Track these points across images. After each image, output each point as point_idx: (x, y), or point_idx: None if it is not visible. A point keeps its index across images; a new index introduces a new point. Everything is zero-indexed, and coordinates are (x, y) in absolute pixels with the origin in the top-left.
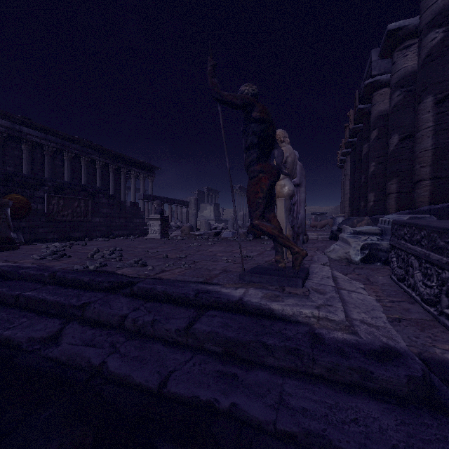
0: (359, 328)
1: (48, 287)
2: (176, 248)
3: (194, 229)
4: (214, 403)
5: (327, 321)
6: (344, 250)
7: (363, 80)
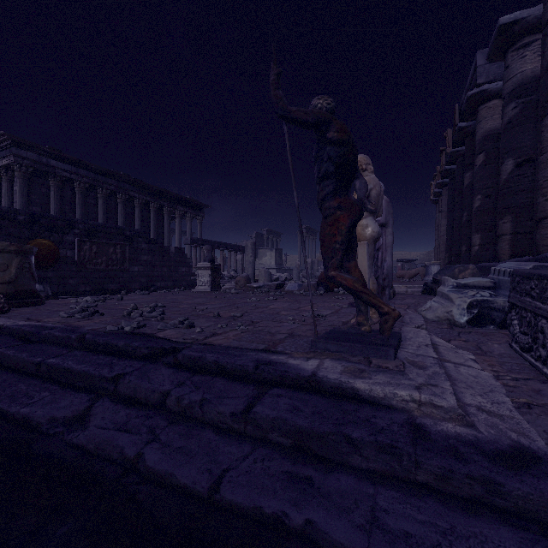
0: (476, 418)
1: (76, 353)
2: (230, 303)
3: (251, 280)
4: (282, 519)
5: (431, 408)
6: (445, 308)
7: (465, 91)
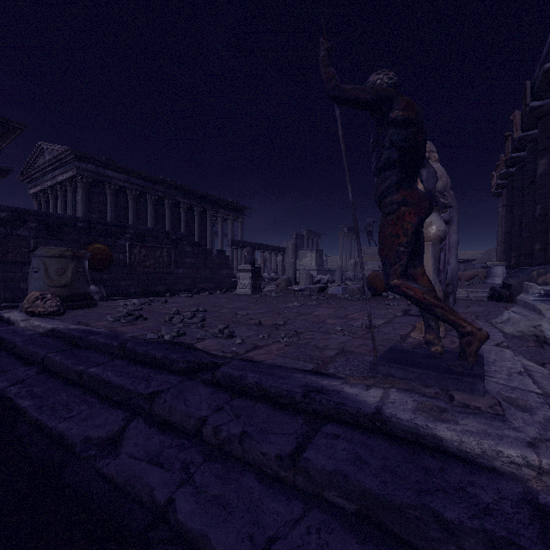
0: None
1: (116, 363)
2: (271, 309)
3: (292, 283)
4: None
5: None
6: (531, 321)
7: (540, 64)
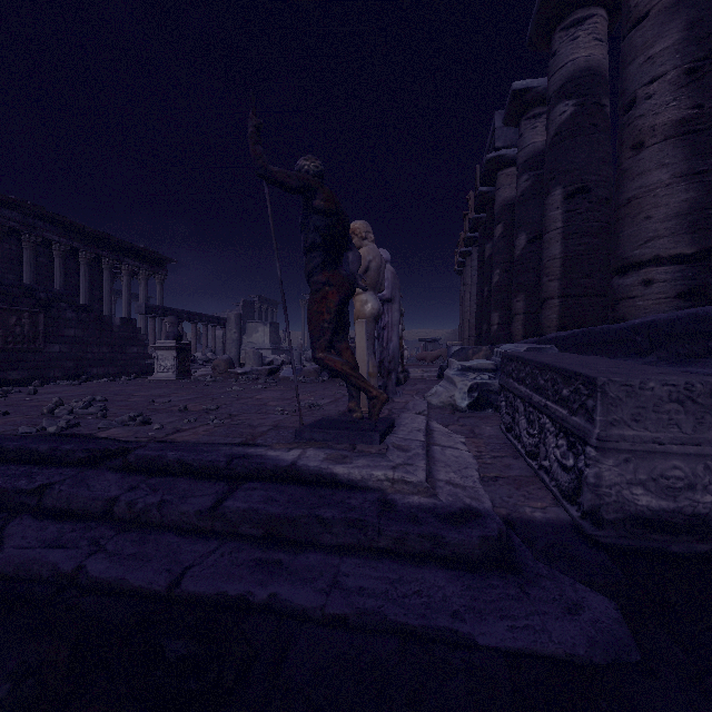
0: (442, 490)
1: None
2: (203, 394)
3: (236, 365)
4: (247, 597)
5: (403, 484)
6: (449, 392)
7: (486, 152)
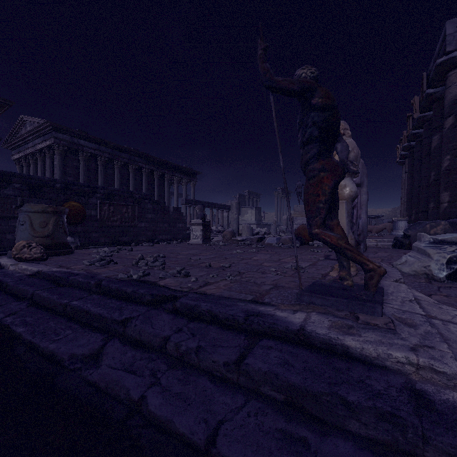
0: None
1: (94, 297)
2: (219, 255)
3: (236, 234)
4: None
5: (432, 372)
6: (422, 263)
7: (434, 59)
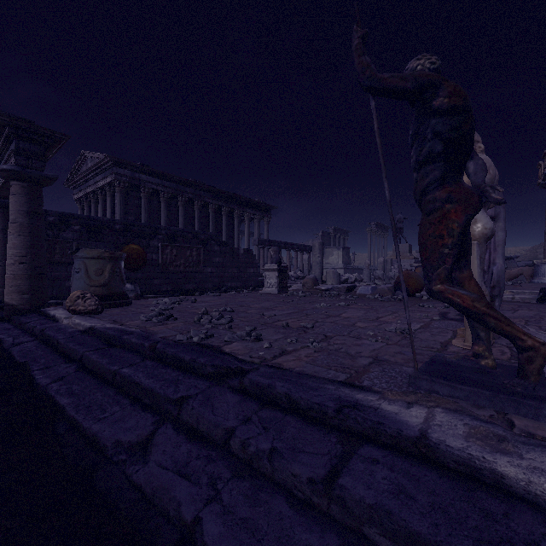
0: None
1: (147, 364)
2: (298, 309)
3: (319, 282)
4: None
5: None
6: None
7: None
